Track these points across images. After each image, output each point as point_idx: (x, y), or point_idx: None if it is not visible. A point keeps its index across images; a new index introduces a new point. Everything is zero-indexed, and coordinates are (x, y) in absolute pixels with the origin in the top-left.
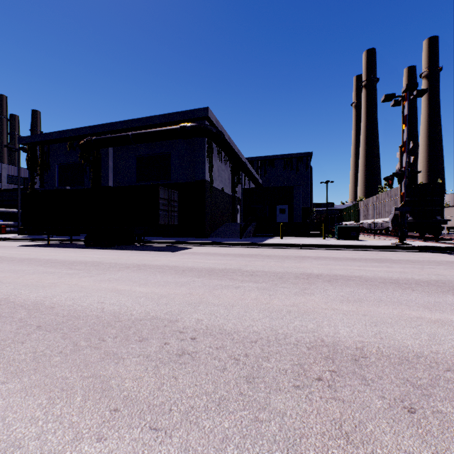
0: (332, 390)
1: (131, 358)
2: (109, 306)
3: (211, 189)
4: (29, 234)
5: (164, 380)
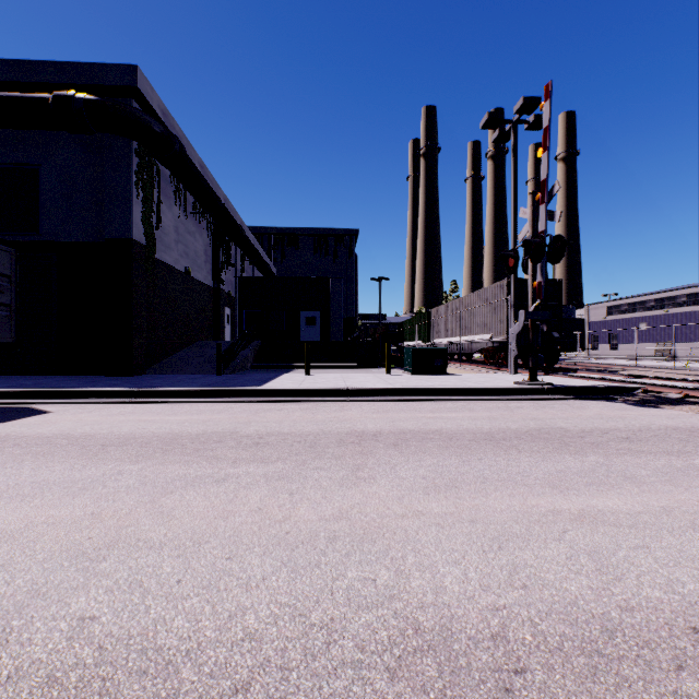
0: None
1: None
2: None
3: (149, 264)
4: None
5: None
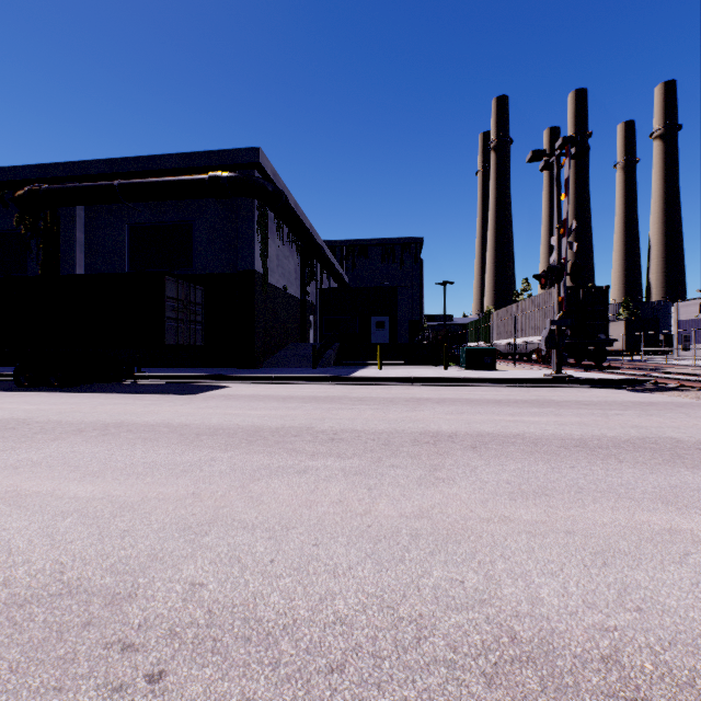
0: None
1: None
2: None
3: (264, 287)
4: None
5: None
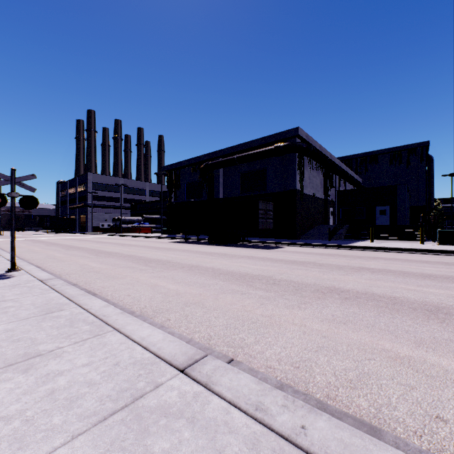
0: (324, 294)
1: (257, 282)
2: (242, 271)
3: (301, 197)
4: (168, 234)
5: (268, 287)
